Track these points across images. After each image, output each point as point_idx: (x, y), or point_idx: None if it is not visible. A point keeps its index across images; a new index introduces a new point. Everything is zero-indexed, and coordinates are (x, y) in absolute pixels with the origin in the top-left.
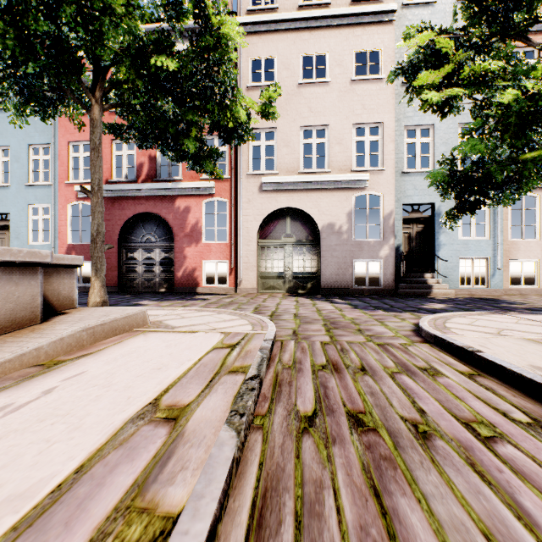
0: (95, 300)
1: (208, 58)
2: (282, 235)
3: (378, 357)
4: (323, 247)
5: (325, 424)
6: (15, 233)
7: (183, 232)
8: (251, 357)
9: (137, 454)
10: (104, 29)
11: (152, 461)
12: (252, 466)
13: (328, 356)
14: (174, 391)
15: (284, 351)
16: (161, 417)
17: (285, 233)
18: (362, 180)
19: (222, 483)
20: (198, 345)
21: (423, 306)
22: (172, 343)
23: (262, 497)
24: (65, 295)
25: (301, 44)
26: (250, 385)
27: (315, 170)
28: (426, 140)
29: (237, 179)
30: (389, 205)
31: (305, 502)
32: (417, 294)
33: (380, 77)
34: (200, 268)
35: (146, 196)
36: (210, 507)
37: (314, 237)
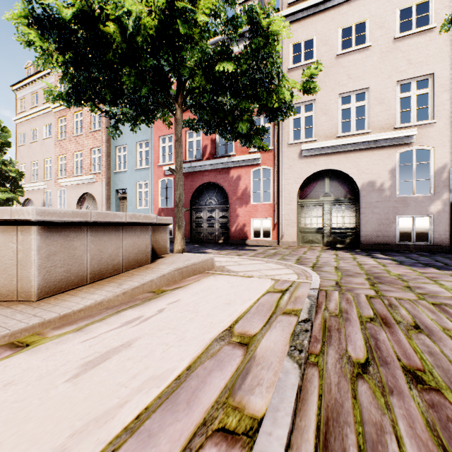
0: (178, 248)
1: (258, 54)
2: (320, 194)
3: (434, 317)
4: (362, 204)
5: (379, 374)
6: (130, 201)
7: (235, 196)
8: (300, 303)
9: (224, 365)
10: (186, 54)
11: (235, 373)
12: (312, 395)
13: (375, 309)
14: (242, 323)
15: (329, 300)
16: (236, 341)
17: (323, 192)
18: (407, 136)
19: (292, 403)
20: (255, 288)
21: None
22: (234, 284)
23: (325, 424)
24: (162, 244)
25: (340, 18)
26: (303, 327)
27: (354, 132)
28: None
29: (279, 149)
30: (442, 158)
31: (366, 440)
32: None
33: (430, 27)
34: (248, 225)
35: (208, 169)
36: (285, 420)
37: (353, 195)
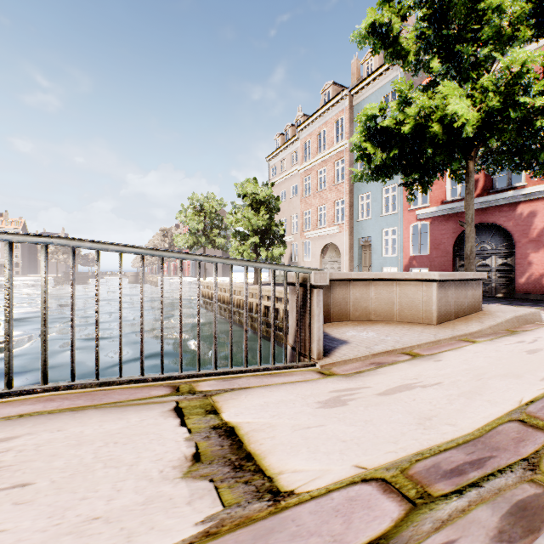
0: None
1: None
2: None
3: None
4: None
5: None
6: (373, 250)
7: (526, 238)
8: None
9: None
10: (506, 126)
11: None
12: None
13: None
14: None
15: None
16: None
17: None
18: None
19: None
20: None
21: None
22: None
23: None
24: None
25: None
26: None
27: None
28: None
29: None
30: None
31: None
32: None
33: None
34: None
35: (480, 208)
36: None
37: None
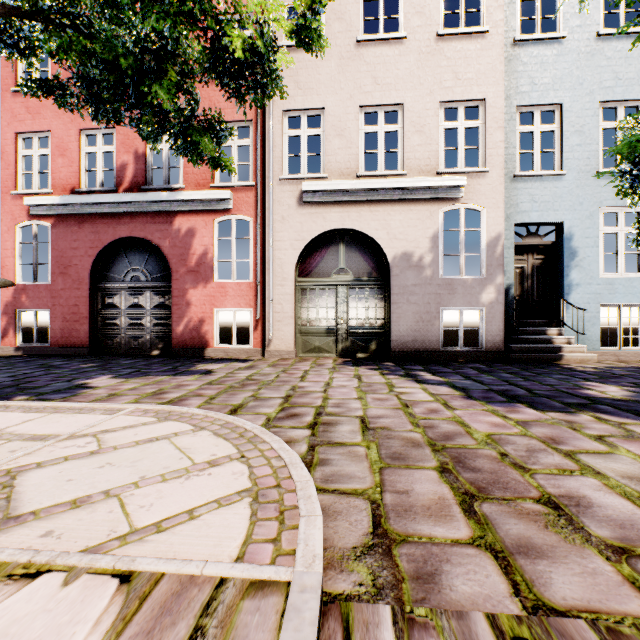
0: None
1: None
2: (332, 270)
3: None
4: (394, 289)
5: None
6: None
7: (185, 266)
8: None
9: None
10: None
11: None
12: None
13: None
14: None
15: None
16: None
17: (338, 267)
18: (454, 187)
19: None
20: None
21: (586, 390)
22: None
23: None
24: None
25: None
26: None
27: (383, 172)
28: (549, 127)
29: (265, 187)
30: (496, 224)
31: None
32: (540, 360)
33: (482, 30)
34: (210, 320)
35: (130, 212)
36: None
37: (381, 274)
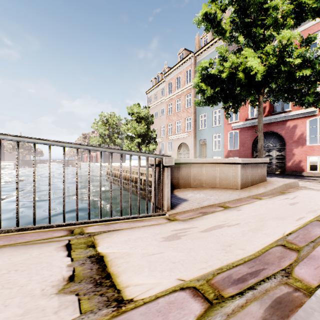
0: None
1: None
2: None
3: None
4: None
5: None
6: (208, 146)
7: (291, 140)
8: None
9: None
10: (280, 75)
11: None
12: None
13: None
14: None
15: None
16: None
17: None
18: None
19: None
20: None
21: None
22: None
23: None
24: None
25: None
26: None
27: None
28: None
29: None
30: None
31: None
32: None
33: None
34: (304, 161)
35: (267, 123)
36: None
37: None
